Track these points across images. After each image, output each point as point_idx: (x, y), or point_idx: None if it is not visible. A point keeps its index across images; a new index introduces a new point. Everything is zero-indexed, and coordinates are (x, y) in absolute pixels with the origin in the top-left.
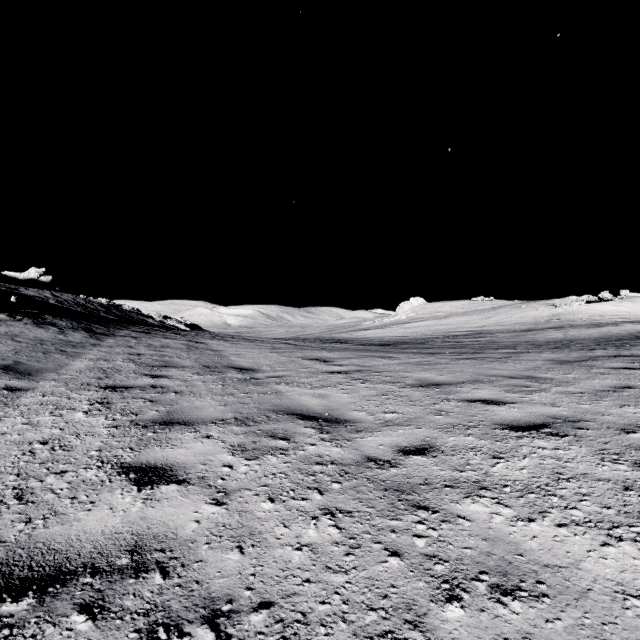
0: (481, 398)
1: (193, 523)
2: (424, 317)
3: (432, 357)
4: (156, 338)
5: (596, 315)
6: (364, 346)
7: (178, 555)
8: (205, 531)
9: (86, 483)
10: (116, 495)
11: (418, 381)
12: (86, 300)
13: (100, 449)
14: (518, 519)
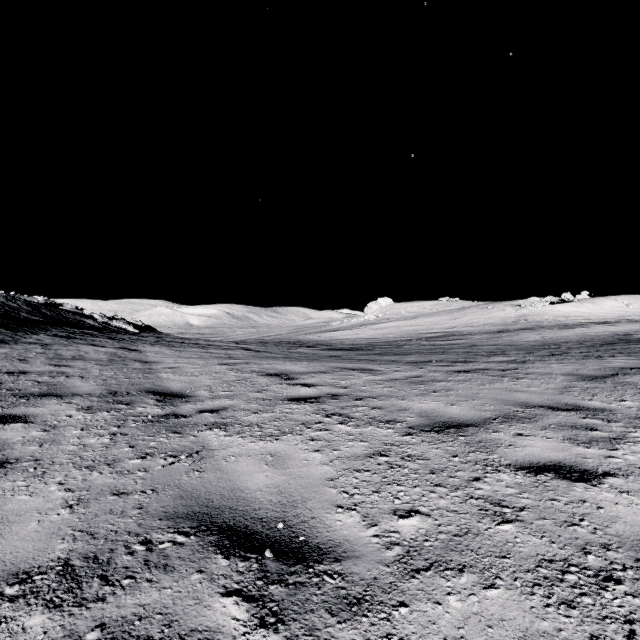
0: (545, 461)
1: None
2: (393, 317)
3: (421, 369)
4: (76, 345)
5: (560, 316)
6: (334, 351)
7: None
8: None
9: None
10: None
11: (425, 418)
12: (8, 297)
13: None
14: None
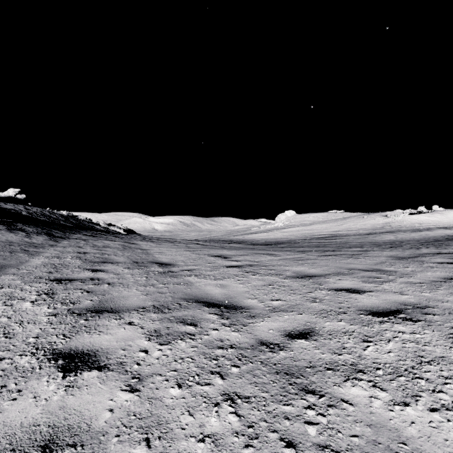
0: (345, 287)
1: (107, 412)
2: (295, 224)
3: (304, 254)
4: (100, 240)
5: (416, 223)
6: (253, 245)
7: (88, 451)
8: (117, 421)
9: (18, 370)
10: (42, 382)
11: (295, 273)
12: (50, 212)
13: (37, 336)
14: (394, 403)
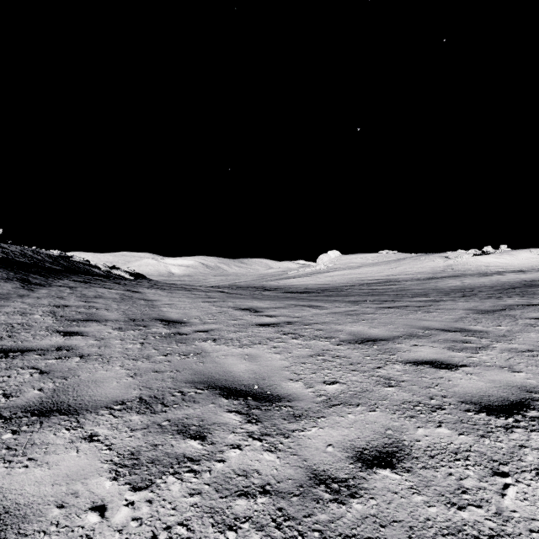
0: (427, 359)
1: None
2: (340, 267)
3: (357, 306)
4: (93, 288)
5: (482, 266)
6: (291, 294)
7: None
8: None
9: None
10: None
11: (352, 336)
12: (34, 251)
13: None
14: None
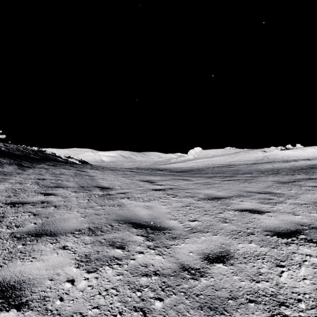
0: (247, 208)
1: None
2: (201, 157)
3: (210, 179)
4: (58, 169)
5: (285, 156)
6: (172, 172)
7: None
8: None
9: None
10: None
11: (206, 196)
12: (24, 148)
13: None
14: None
